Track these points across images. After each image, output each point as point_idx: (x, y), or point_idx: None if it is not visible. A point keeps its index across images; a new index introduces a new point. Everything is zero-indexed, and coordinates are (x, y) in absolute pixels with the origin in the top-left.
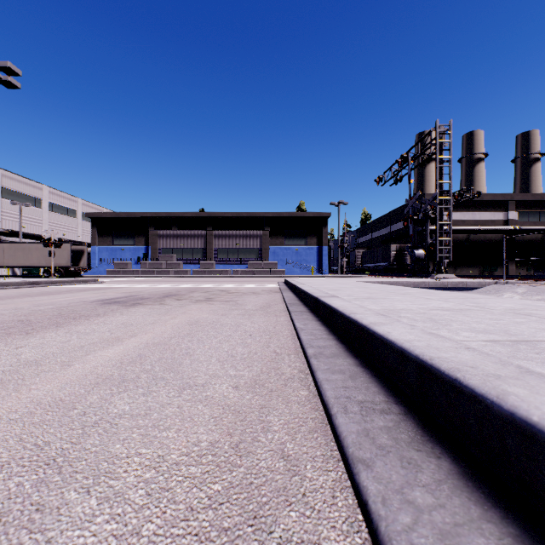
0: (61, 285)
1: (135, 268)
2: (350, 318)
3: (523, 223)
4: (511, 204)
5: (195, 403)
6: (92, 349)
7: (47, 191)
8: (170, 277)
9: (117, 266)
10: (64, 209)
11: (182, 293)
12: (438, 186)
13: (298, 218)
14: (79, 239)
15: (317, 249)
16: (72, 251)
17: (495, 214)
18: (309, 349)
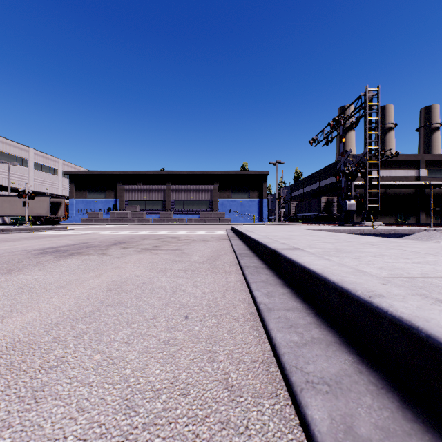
0: (30, 232)
1: (105, 217)
2: (378, 308)
3: (432, 179)
4: (422, 163)
5: None
6: None
7: (32, 152)
8: (134, 224)
9: (90, 215)
10: (47, 168)
11: (134, 240)
12: (368, 144)
13: (242, 175)
14: (60, 193)
15: (258, 201)
16: (52, 203)
17: (408, 171)
18: (310, 401)
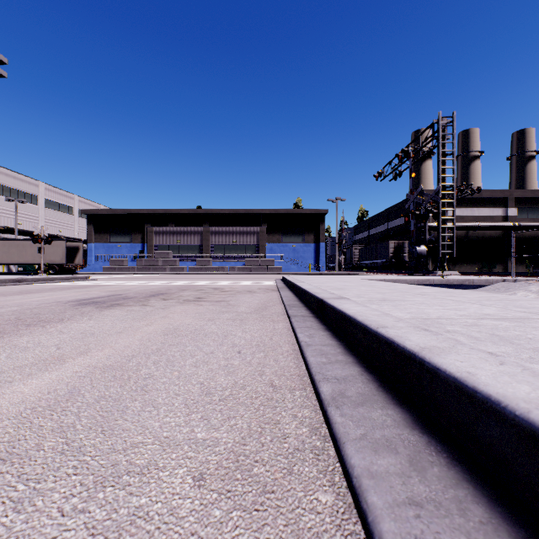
0: (49, 283)
1: (131, 265)
2: (379, 334)
3: (522, 220)
4: (510, 201)
5: (105, 538)
6: (10, 378)
7: (43, 187)
8: (166, 274)
9: (112, 263)
10: (60, 206)
11: (172, 291)
12: (441, 180)
13: (295, 215)
14: (76, 236)
15: (314, 245)
16: (67, 248)
17: (494, 210)
18: (323, 385)
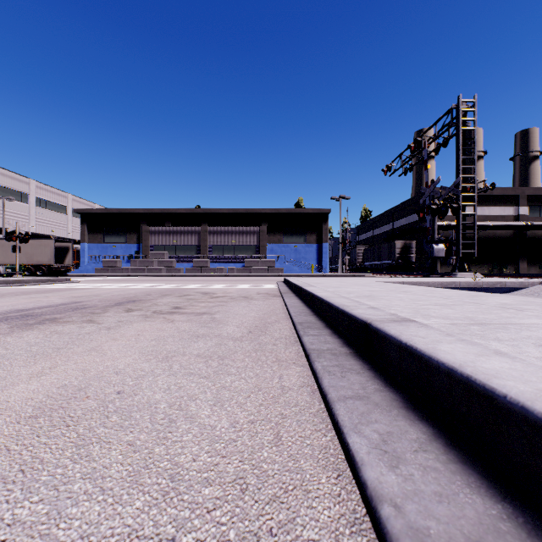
0: (18, 286)
1: (125, 266)
2: None
3: (534, 219)
4: (522, 199)
5: None
6: None
7: (34, 185)
8: (161, 275)
9: (105, 264)
10: (53, 205)
11: (149, 297)
12: (461, 172)
13: (297, 214)
14: (69, 236)
15: (316, 246)
16: (57, 248)
17: (505, 209)
18: None
